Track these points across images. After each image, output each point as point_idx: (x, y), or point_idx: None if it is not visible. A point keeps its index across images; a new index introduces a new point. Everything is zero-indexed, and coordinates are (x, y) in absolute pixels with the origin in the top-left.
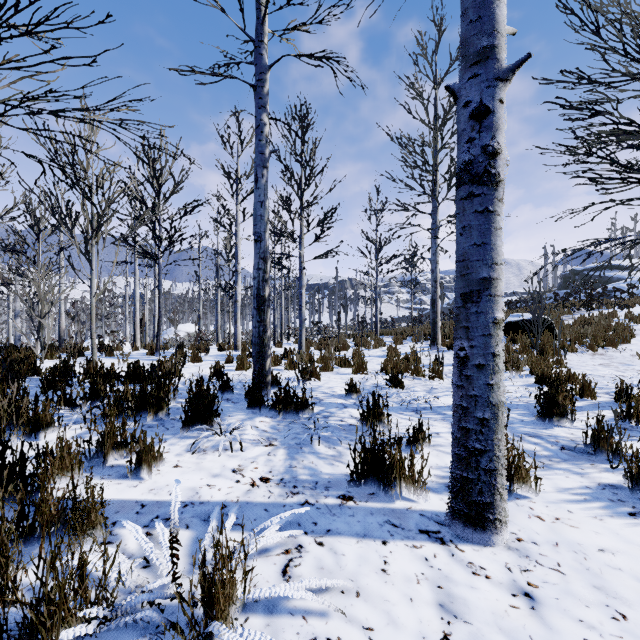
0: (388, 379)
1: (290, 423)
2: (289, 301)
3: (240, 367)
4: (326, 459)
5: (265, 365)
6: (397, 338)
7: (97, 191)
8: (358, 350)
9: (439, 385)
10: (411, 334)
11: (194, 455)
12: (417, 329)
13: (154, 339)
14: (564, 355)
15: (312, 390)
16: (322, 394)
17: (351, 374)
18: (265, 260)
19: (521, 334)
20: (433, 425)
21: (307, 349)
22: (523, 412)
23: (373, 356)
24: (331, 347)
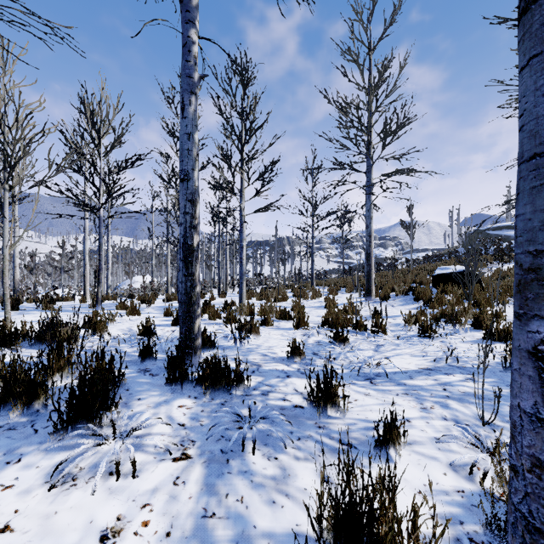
0: (332, 336)
1: (217, 411)
2: (234, 255)
3: (176, 322)
4: (263, 488)
5: (193, 327)
6: (332, 289)
7: (0, 124)
8: (298, 303)
9: (384, 341)
10: (344, 285)
11: (51, 492)
12: (349, 280)
13: (107, 290)
14: (502, 308)
15: (250, 351)
16: (261, 357)
17: (292, 329)
18: (193, 203)
19: (451, 286)
20: (397, 404)
21: (247, 301)
22: (493, 380)
23: (311, 307)
24: (271, 298)
